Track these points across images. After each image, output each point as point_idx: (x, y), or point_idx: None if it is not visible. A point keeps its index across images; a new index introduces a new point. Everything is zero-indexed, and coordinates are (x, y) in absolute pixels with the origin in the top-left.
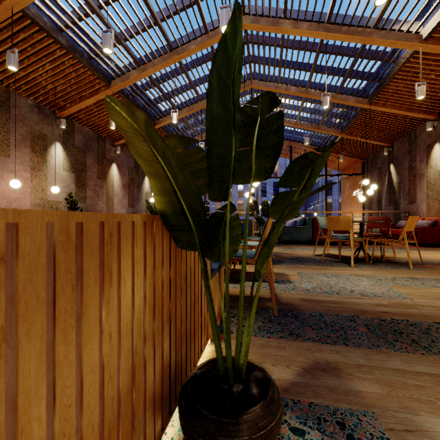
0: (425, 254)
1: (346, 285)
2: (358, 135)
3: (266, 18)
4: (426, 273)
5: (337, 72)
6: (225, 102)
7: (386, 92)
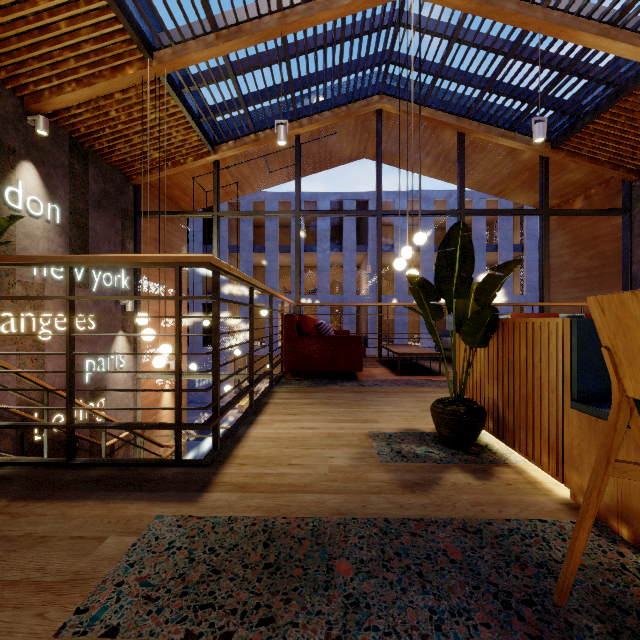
0: None
1: None
2: None
3: None
4: None
5: None
6: None
7: None
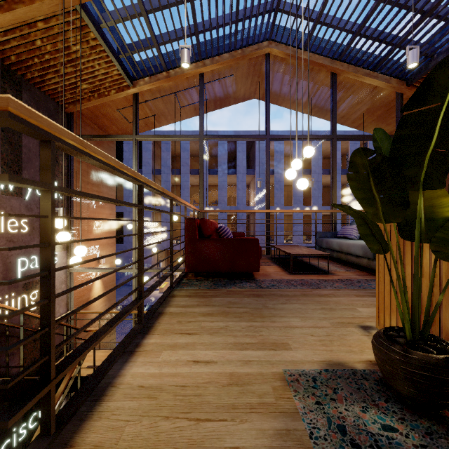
0: None
1: None
2: None
3: None
4: None
5: None
6: None
7: None
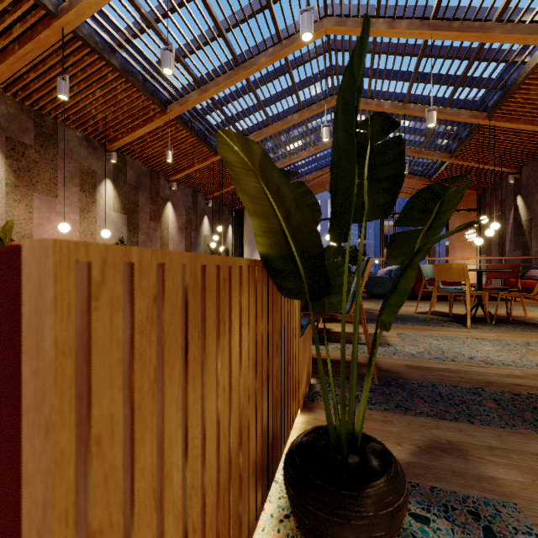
0: None
1: (463, 350)
2: (473, 159)
3: (354, 19)
4: None
5: (446, 80)
6: (348, 129)
7: (512, 102)
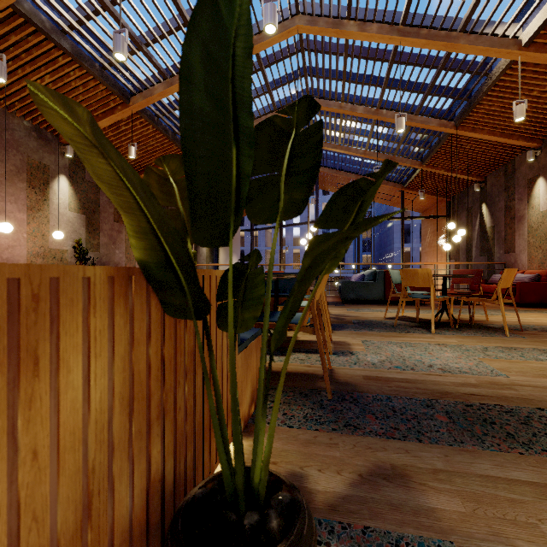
0: (526, 316)
1: (424, 358)
2: (442, 167)
3: (325, 19)
4: (526, 342)
5: (416, 88)
6: (218, 95)
7: (477, 113)
